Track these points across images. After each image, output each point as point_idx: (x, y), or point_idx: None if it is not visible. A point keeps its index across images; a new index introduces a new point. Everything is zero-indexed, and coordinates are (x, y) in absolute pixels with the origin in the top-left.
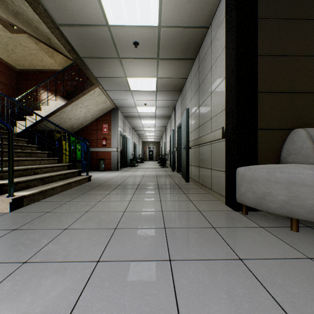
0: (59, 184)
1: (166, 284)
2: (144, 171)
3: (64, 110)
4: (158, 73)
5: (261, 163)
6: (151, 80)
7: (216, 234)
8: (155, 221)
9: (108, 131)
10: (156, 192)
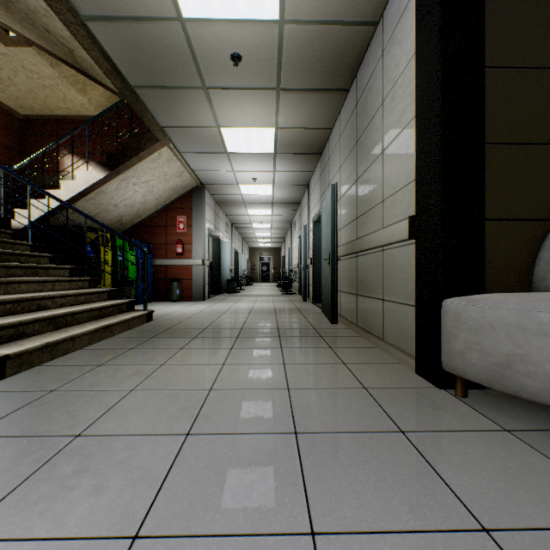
0: (86, 330)
1: None
2: (253, 301)
3: (104, 189)
4: (279, 119)
5: (493, 290)
6: (265, 132)
7: (410, 450)
8: (275, 414)
9: (187, 229)
10: (275, 344)
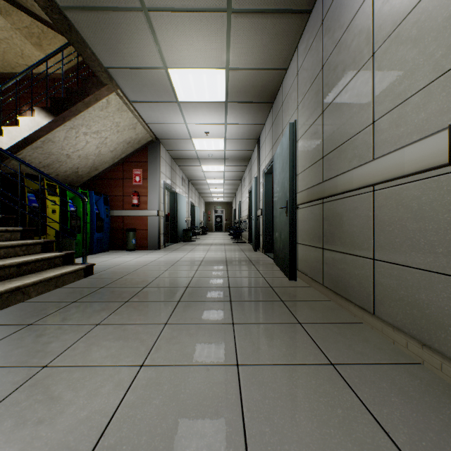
0: None
1: None
2: (206, 250)
3: (51, 137)
4: (230, 57)
5: None
6: (215, 74)
7: None
8: None
9: (143, 181)
10: (224, 315)
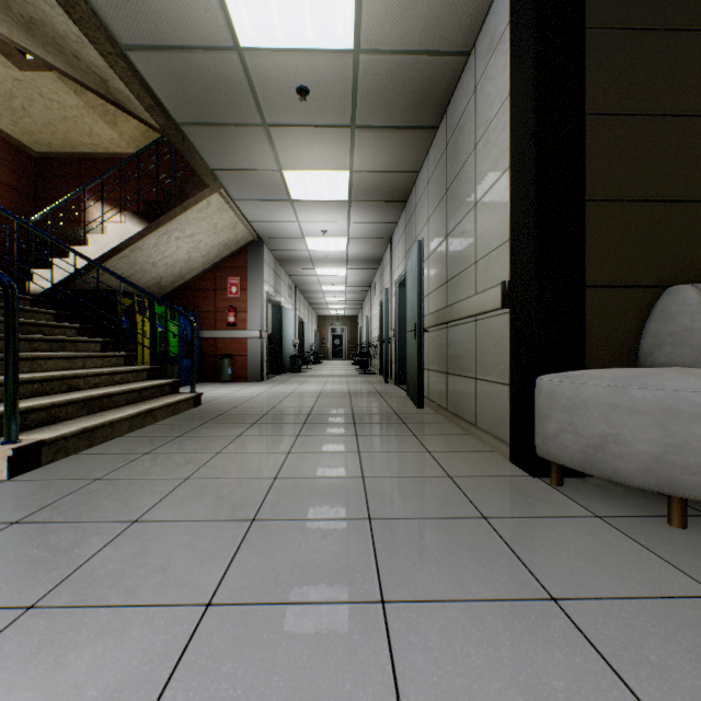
0: (126, 414)
1: (374, 667)
2: (323, 383)
3: (140, 245)
4: (354, 161)
5: (594, 366)
6: (337, 176)
7: (491, 534)
8: (347, 502)
9: (241, 293)
10: (348, 431)
